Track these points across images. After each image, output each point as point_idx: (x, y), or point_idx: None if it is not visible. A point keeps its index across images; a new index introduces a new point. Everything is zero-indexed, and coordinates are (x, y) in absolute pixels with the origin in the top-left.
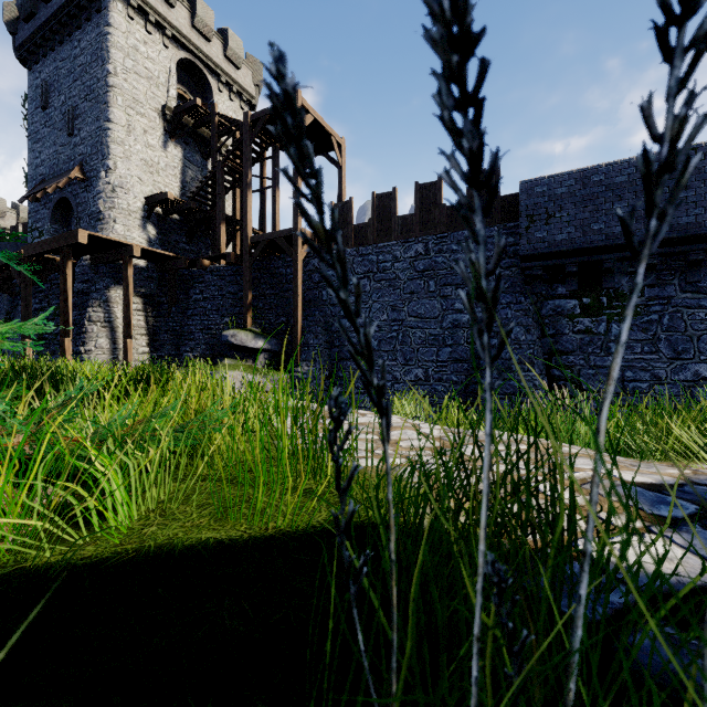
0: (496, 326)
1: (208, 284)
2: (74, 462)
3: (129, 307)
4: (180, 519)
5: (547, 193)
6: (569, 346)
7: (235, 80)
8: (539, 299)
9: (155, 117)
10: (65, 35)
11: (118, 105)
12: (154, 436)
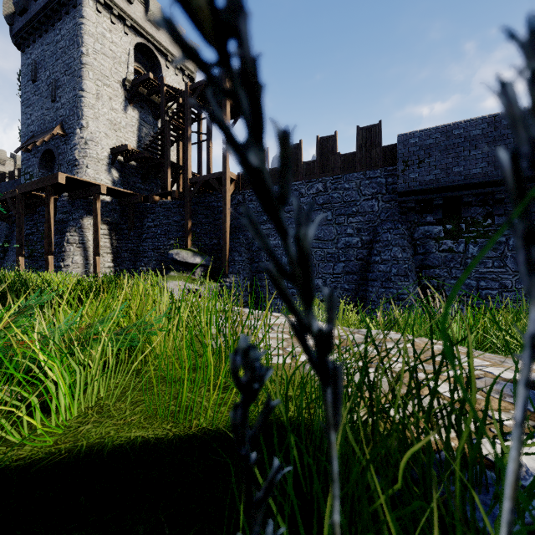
0: (379, 246)
1: (158, 214)
2: (11, 369)
3: (98, 232)
4: (114, 417)
5: (418, 144)
6: (435, 262)
7: None
8: (412, 226)
9: (117, 87)
10: (50, 25)
11: (90, 78)
12: (96, 340)
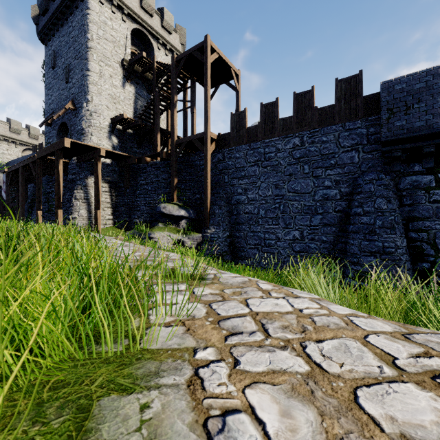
0: (360, 198)
1: (149, 173)
2: None
3: (99, 189)
4: None
5: (406, 89)
6: (425, 213)
7: (169, 41)
8: (397, 176)
9: (117, 67)
10: (64, 20)
11: (94, 60)
12: None
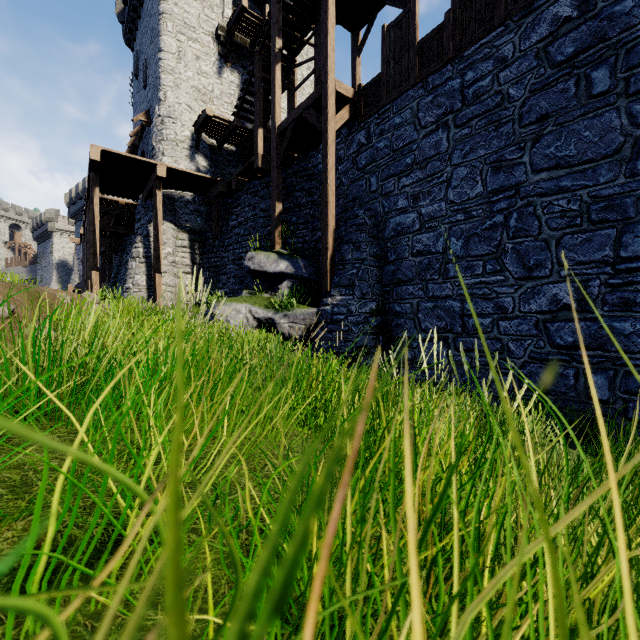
0: None
1: (242, 206)
2: None
3: (158, 237)
4: None
5: None
6: None
7: None
8: None
9: (208, 42)
10: None
11: (168, 32)
12: None
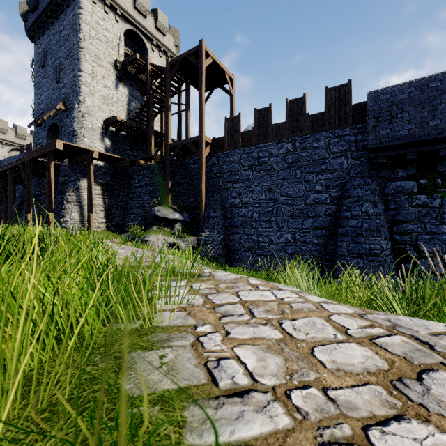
0: (349, 202)
1: (143, 176)
2: None
3: (91, 192)
4: None
5: (390, 99)
6: (408, 217)
7: (162, 43)
8: (383, 181)
9: (110, 68)
10: (55, 18)
11: (86, 60)
12: None
